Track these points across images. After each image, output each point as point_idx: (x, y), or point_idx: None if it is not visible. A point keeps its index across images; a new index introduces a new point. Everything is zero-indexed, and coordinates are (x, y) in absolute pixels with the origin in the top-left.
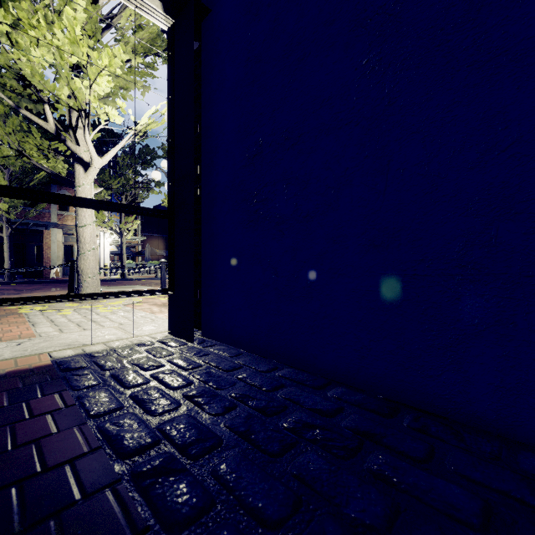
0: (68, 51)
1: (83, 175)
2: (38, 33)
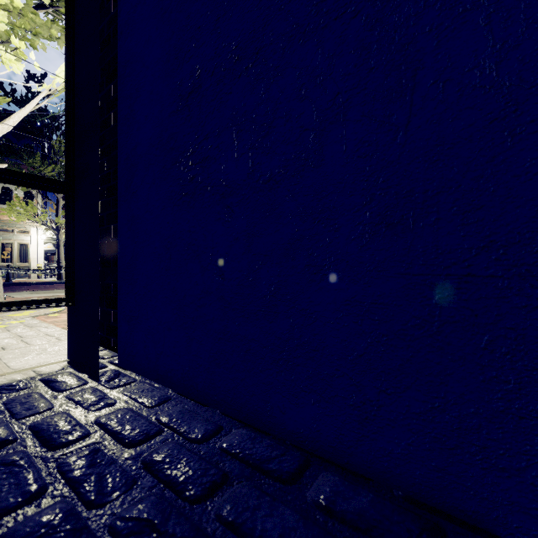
0: None
1: None
2: None
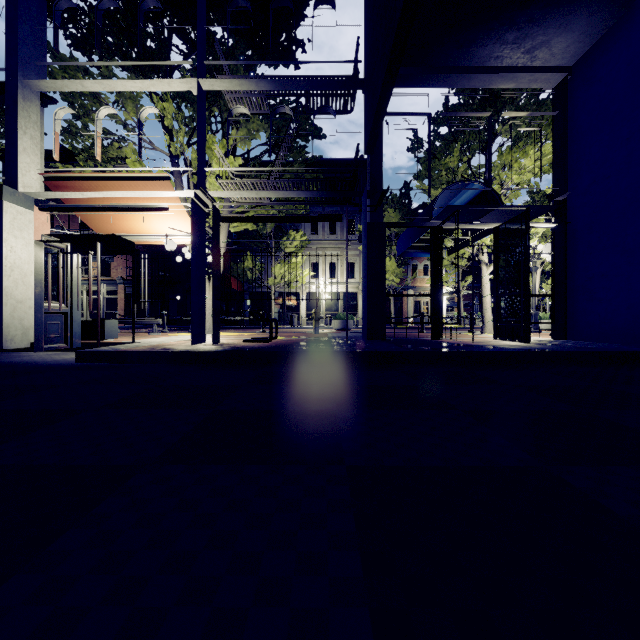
0: None
1: (485, 270)
2: None
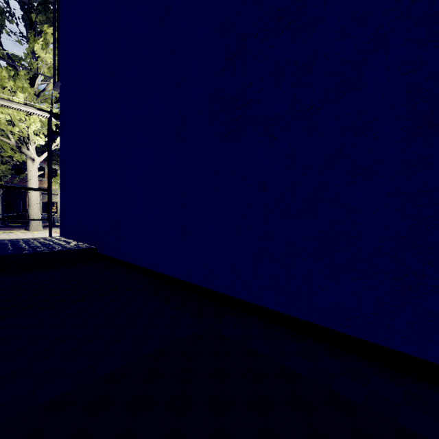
0: (16, 115)
1: (31, 165)
2: (2, 109)
